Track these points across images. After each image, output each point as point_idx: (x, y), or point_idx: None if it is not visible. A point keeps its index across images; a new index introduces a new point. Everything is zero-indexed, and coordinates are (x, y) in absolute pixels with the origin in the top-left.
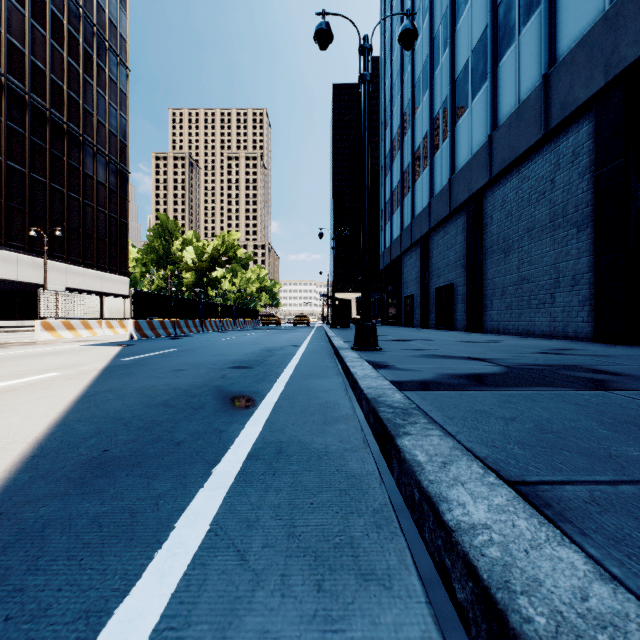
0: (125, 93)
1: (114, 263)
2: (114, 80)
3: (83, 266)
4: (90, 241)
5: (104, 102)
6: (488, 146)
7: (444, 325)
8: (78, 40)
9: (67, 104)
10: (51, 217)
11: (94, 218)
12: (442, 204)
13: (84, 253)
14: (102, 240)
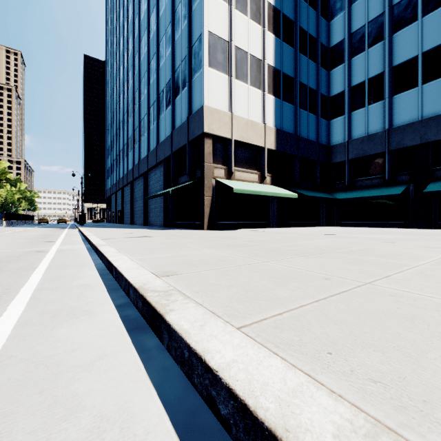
0: None
1: None
2: None
3: None
4: None
5: None
6: (123, 178)
7: (119, 222)
8: None
9: None
10: None
11: None
12: (118, 185)
13: None
14: None
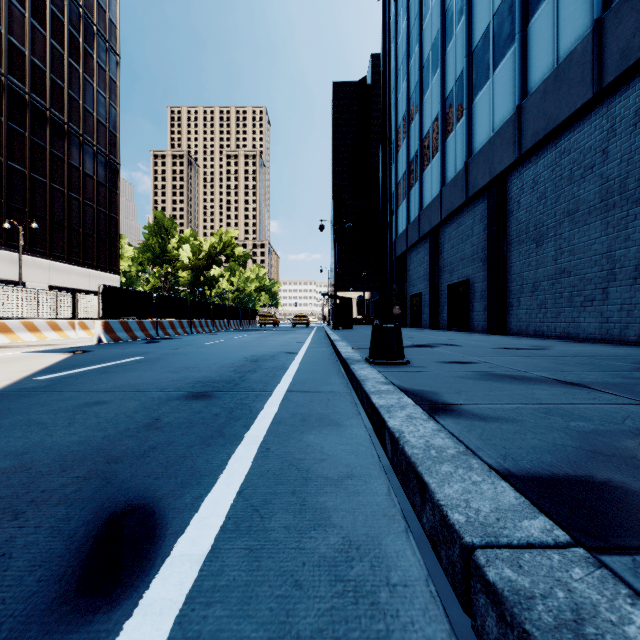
0: (115, 81)
1: (103, 260)
2: (103, 67)
3: (68, 263)
4: (76, 236)
5: (92, 89)
6: (516, 118)
7: (458, 326)
8: (62, 22)
9: (50, 89)
10: (31, 210)
11: (80, 212)
12: (456, 191)
13: (69, 249)
14: (89, 235)
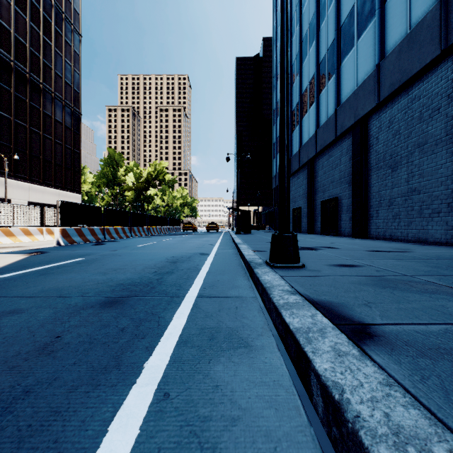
0: (78, 54)
1: (69, 183)
2: (69, 43)
3: (43, 185)
4: (49, 166)
5: (61, 59)
6: (376, 74)
7: (329, 231)
8: (39, 9)
9: (29, 58)
10: (15, 146)
11: (52, 148)
12: (328, 131)
13: (44, 175)
14: (59, 165)
